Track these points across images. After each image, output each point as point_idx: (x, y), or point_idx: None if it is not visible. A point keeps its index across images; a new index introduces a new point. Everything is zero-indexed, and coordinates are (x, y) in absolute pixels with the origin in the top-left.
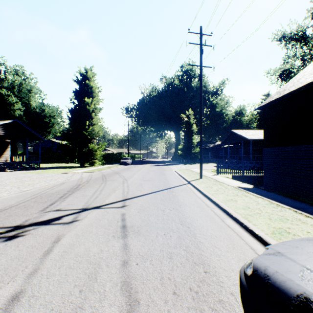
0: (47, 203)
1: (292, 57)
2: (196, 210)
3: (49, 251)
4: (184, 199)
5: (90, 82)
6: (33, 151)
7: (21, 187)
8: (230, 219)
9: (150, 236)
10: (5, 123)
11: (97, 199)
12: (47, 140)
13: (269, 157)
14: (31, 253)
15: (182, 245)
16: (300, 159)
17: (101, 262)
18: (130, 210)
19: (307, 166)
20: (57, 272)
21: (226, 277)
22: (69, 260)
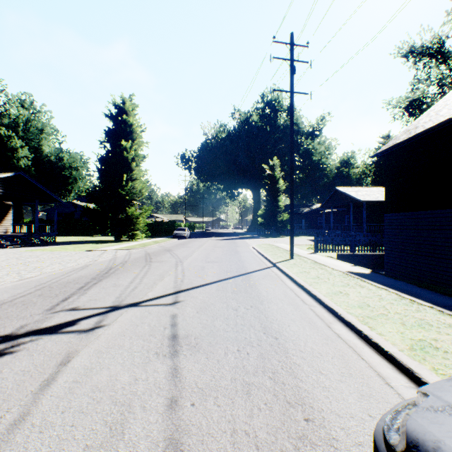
0: (58, 297)
1: (425, 81)
2: (287, 309)
3: (50, 381)
4: (268, 292)
5: (129, 118)
6: (47, 219)
7: (22, 272)
8: (340, 325)
9: (216, 354)
10: (3, 178)
11: (135, 292)
12: (67, 202)
13: (393, 227)
14: (21, 383)
15: (267, 370)
16: (441, 230)
17: (133, 402)
18: (185, 308)
19: (451, 240)
20: (58, 420)
21: (342, 429)
22: (81, 398)
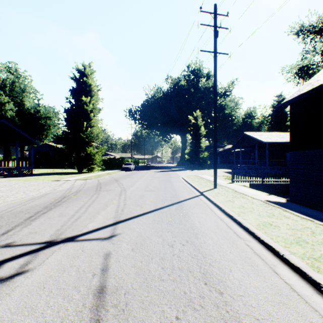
0: (1, 229)
1: (311, 52)
2: (223, 245)
3: None
4: (201, 222)
5: (89, 80)
6: (29, 156)
7: None
8: (287, 269)
9: None
10: None
11: (77, 222)
12: (44, 144)
13: (297, 162)
14: None
15: None
16: None
17: None
18: (121, 244)
19: None
20: None
21: None
22: None
